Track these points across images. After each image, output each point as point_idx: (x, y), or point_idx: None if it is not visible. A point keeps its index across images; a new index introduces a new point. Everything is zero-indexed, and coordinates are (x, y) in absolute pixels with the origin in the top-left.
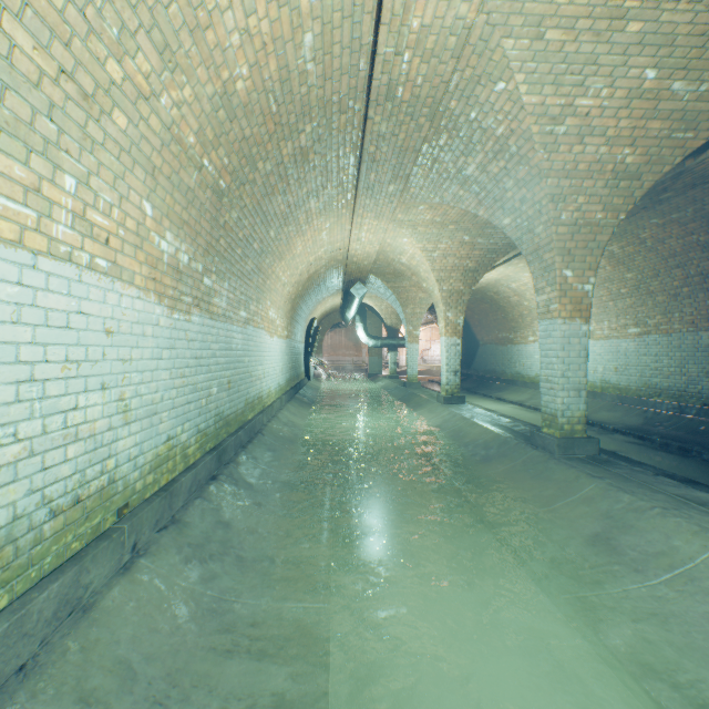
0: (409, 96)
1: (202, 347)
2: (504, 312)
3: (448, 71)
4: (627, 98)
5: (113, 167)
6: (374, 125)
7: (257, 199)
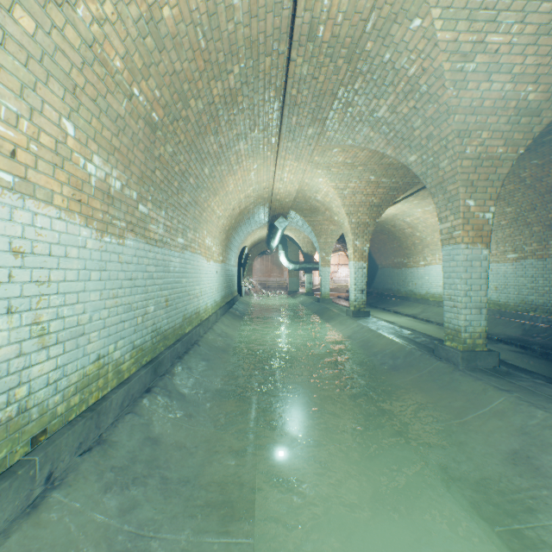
0: (329, 36)
1: (137, 269)
2: (399, 242)
3: (367, 7)
4: (536, 34)
5: (18, 74)
6: (297, 67)
7: (191, 137)
